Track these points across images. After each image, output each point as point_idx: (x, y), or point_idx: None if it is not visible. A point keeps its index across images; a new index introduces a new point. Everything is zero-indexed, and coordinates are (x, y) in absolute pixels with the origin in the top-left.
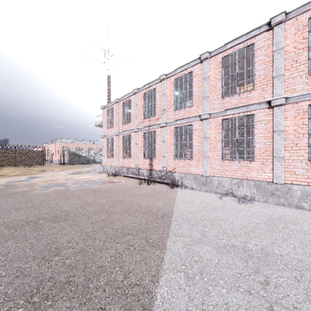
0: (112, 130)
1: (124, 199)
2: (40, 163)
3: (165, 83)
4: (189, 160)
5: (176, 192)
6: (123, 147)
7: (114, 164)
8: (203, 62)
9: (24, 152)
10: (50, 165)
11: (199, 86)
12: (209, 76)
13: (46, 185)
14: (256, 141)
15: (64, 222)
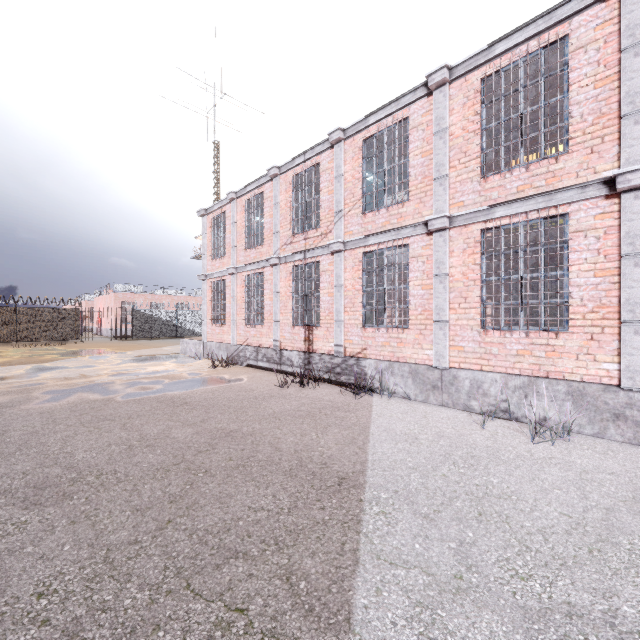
0: (222, 263)
1: (241, 428)
2: (70, 335)
3: (342, 151)
4: (399, 330)
5: (370, 406)
6: (246, 300)
7: (227, 339)
8: (434, 93)
9: (35, 313)
10: (93, 342)
11: (424, 152)
12: (448, 125)
13: (62, 389)
14: (574, 282)
15: (58, 507)
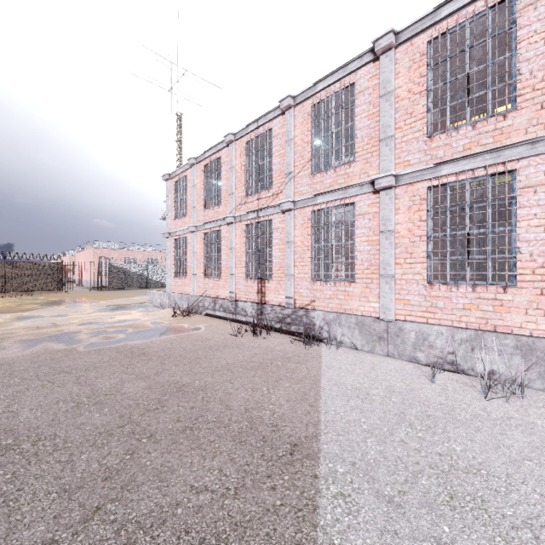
0: (183, 222)
1: (193, 381)
2: (53, 286)
3: (292, 117)
4: (346, 284)
5: (319, 357)
6: (204, 256)
7: (188, 290)
8: (380, 58)
9: (22, 267)
10: (73, 292)
11: (370, 114)
12: (394, 88)
13: (30, 339)
14: (523, 238)
15: None
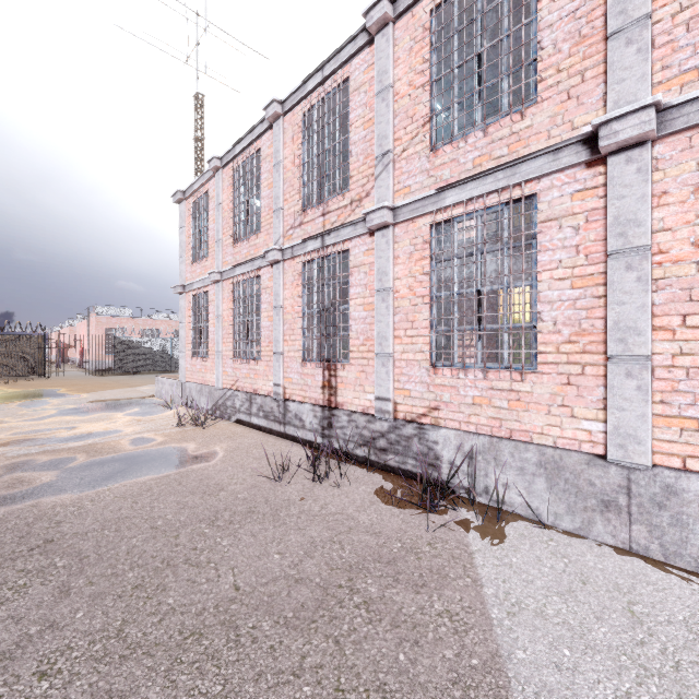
0: (203, 267)
1: None
2: (30, 370)
3: (389, 41)
4: (513, 374)
5: (467, 558)
6: (234, 321)
7: (210, 379)
8: None
9: None
10: (59, 378)
11: None
12: None
13: None
14: None
15: None
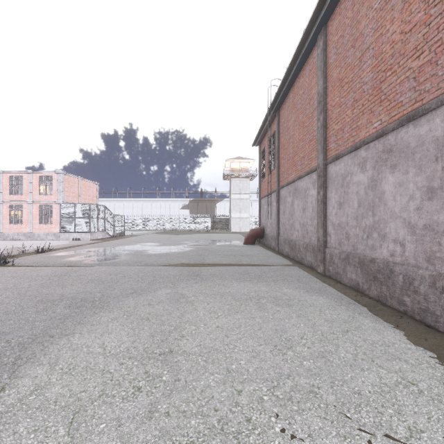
0: None
1: None
2: None
3: None
4: None
5: None
6: None
7: None
8: None
9: None
10: None
11: None
12: (3, 182)
13: None
14: (24, 216)
15: None
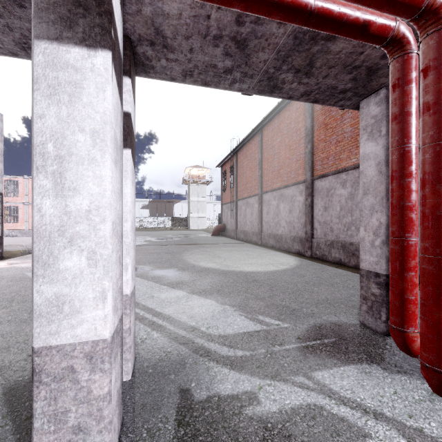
0: None
1: None
2: None
3: None
4: None
5: None
6: None
7: None
8: None
9: None
10: None
11: None
12: None
13: None
14: (20, 216)
15: None
